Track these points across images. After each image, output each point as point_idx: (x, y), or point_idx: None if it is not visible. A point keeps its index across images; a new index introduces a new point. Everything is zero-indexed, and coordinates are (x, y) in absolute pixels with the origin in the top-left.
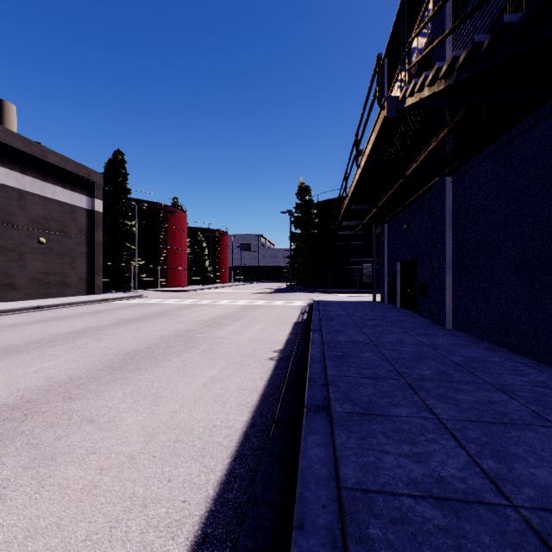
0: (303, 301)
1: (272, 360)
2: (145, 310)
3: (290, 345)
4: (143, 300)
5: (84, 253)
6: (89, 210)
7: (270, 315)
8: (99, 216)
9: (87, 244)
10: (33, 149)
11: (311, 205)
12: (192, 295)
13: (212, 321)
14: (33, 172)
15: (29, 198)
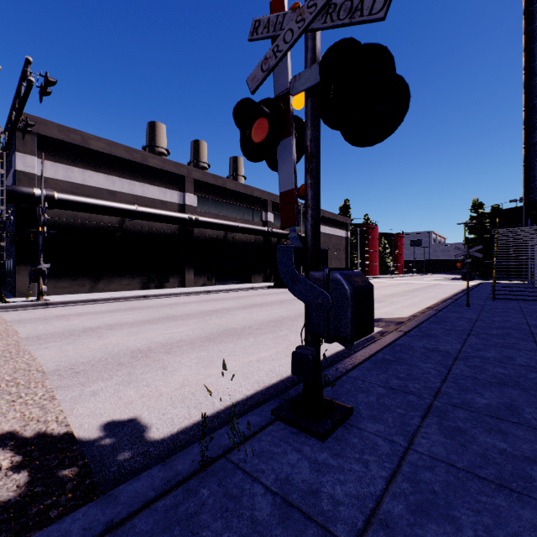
0: (473, 283)
1: (459, 290)
2: (391, 283)
3: (465, 289)
4: (376, 280)
5: (344, 258)
6: (345, 237)
7: (454, 285)
8: (349, 239)
9: (345, 253)
10: (333, 216)
11: (484, 216)
12: (396, 279)
13: (429, 285)
14: (333, 225)
15: (332, 237)
